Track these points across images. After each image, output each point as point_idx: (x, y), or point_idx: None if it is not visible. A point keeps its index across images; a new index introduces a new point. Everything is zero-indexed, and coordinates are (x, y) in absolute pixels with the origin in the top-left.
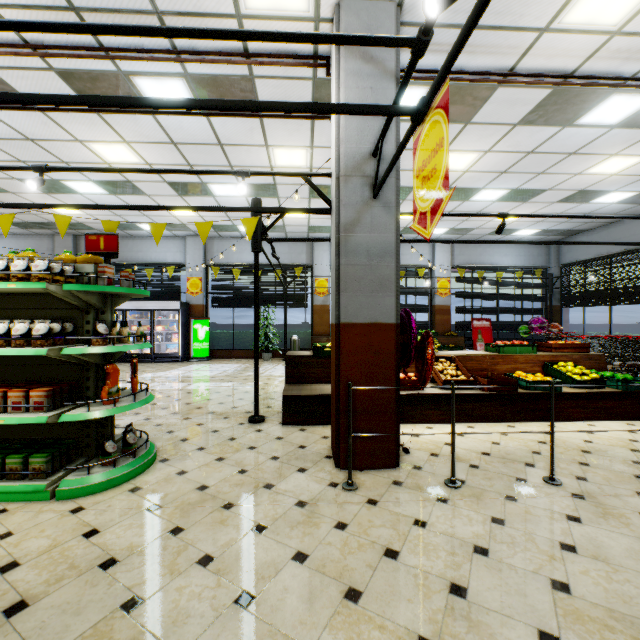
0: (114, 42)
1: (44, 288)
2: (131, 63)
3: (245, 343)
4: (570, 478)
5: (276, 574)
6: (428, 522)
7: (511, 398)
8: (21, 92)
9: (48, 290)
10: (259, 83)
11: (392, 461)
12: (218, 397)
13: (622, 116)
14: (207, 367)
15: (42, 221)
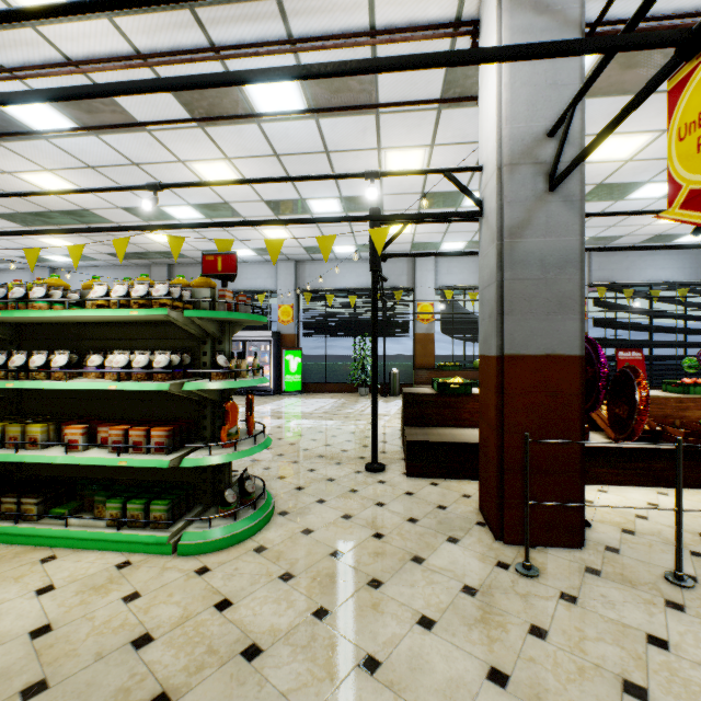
0: (227, 40)
1: (166, 315)
2: (242, 64)
3: (338, 376)
4: None
5: None
6: (670, 641)
7: None
8: (130, 112)
9: (170, 317)
10: None
11: (576, 538)
12: (322, 437)
13: None
14: (301, 402)
15: (140, 251)
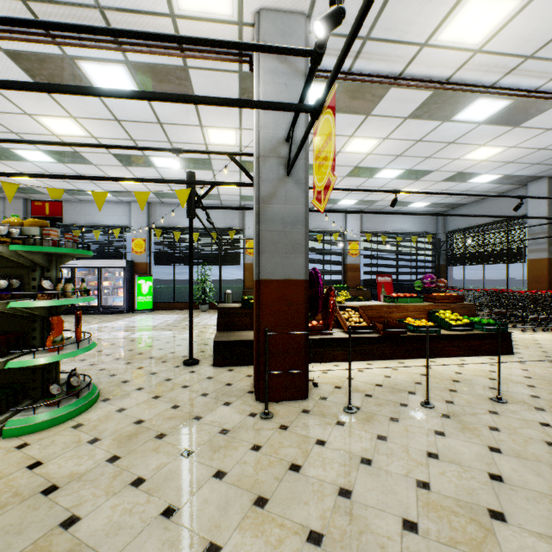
0: None
1: None
2: (76, 49)
3: (185, 296)
4: (441, 402)
5: (198, 489)
6: (327, 441)
7: (402, 340)
8: None
9: None
10: (193, 73)
11: (302, 393)
12: (158, 344)
13: (486, 115)
14: (150, 318)
15: None
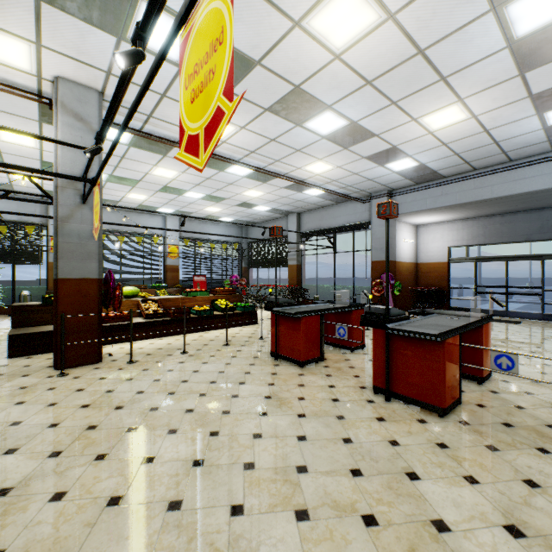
0: None
1: None
2: None
3: None
4: (194, 350)
5: (3, 411)
6: (108, 377)
7: (187, 320)
8: None
9: None
10: None
11: (97, 359)
12: None
13: (245, 173)
14: None
15: None
